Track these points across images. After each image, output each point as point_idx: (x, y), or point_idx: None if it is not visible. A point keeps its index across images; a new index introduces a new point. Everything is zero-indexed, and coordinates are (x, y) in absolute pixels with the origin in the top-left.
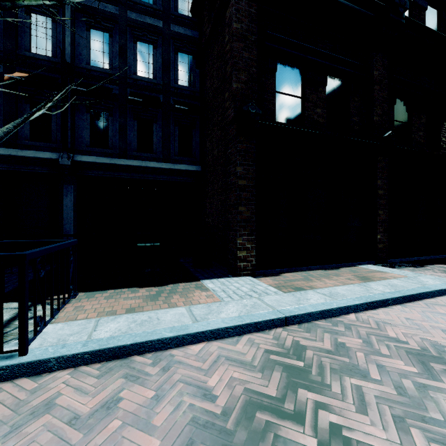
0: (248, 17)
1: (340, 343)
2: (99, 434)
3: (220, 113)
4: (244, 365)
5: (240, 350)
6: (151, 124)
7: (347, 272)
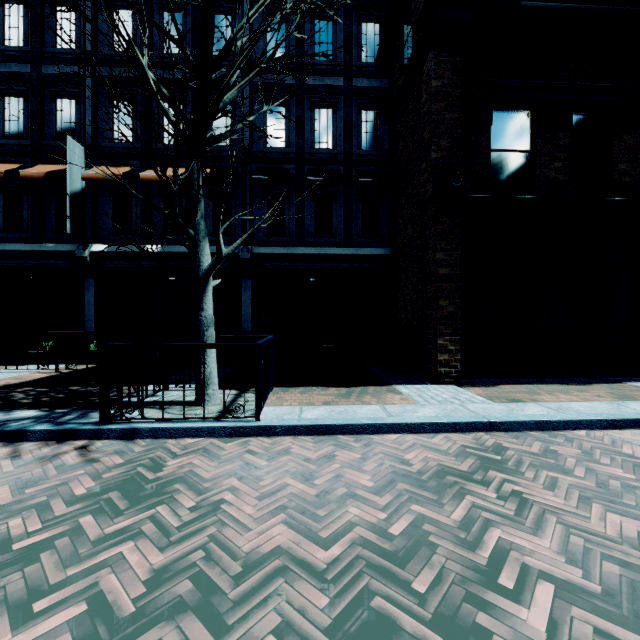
0: (451, 68)
1: (551, 450)
2: (327, 468)
3: (416, 185)
4: (438, 451)
5: (436, 442)
6: (330, 203)
7: (601, 388)
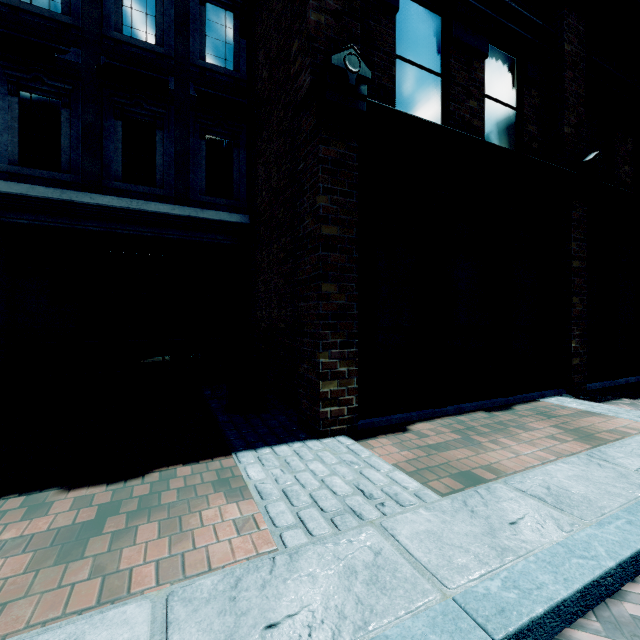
0: None
1: None
2: None
3: (283, 102)
4: None
5: None
6: (152, 131)
7: (533, 415)
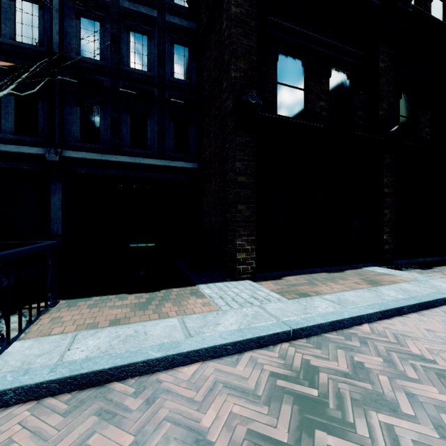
0: (248, 0)
1: (357, 363)
2: None
3: (218, 106)
4: (246, 395)
5: (241, 373)
6: (145, 119)
7: (353, 275)
